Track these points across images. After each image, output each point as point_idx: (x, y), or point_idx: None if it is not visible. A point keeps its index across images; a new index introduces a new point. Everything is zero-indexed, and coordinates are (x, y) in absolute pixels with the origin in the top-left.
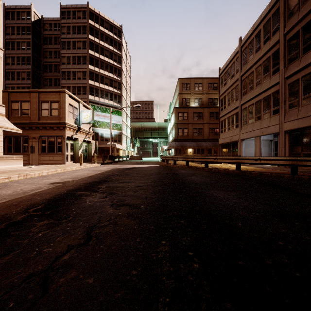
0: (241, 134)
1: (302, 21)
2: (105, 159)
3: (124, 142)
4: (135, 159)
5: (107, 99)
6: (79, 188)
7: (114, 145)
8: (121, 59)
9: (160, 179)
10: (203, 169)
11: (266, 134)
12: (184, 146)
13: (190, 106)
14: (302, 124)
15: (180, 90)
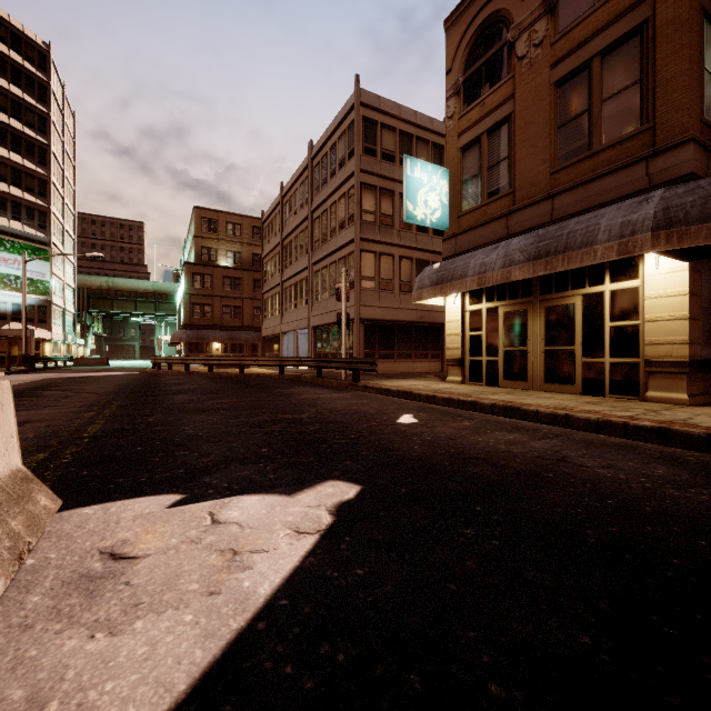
0: (282, 325)
1: (321, 206)
2: (4, 365)
3: (56, 323)
4: (90, 363)
5: (4, 216)
6: (22, 390)
7: (28, 330)
8: (49, 124)
9: (129, 383)
10: (206, 374)
11: (300, 328)
12: (204, 338)
13: (218, 264)
14: (320, 322)
15: (197, 229)
